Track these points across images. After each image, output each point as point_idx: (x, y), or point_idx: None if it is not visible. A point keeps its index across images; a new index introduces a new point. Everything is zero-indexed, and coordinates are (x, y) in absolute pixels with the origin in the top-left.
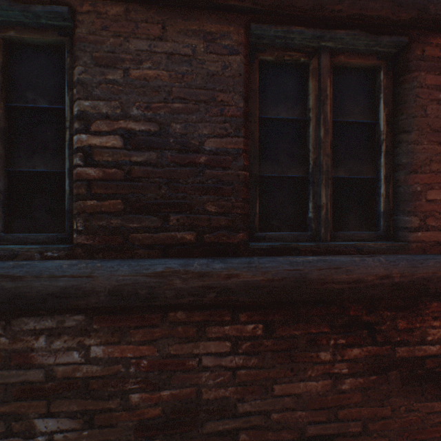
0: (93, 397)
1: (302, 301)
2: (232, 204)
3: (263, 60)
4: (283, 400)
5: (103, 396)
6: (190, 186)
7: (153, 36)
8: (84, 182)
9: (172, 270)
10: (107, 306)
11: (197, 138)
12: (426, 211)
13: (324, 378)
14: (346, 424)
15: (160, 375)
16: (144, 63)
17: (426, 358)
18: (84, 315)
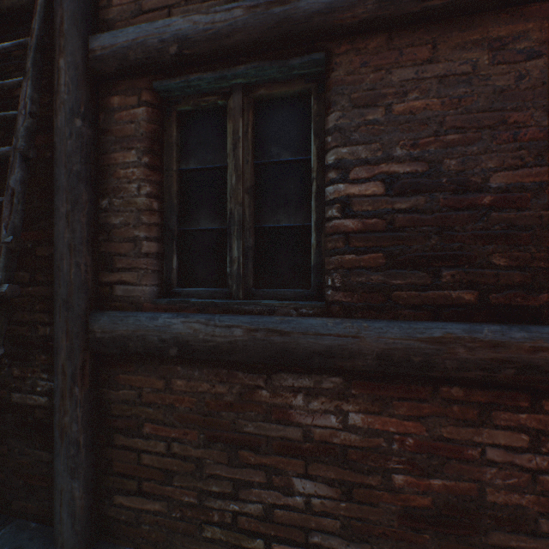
0: (350, 468)
1: None
2: (530, 255)
3: None
4: None
5: (362, 469)
6: (468, 234)
7: (420, 60)
8: (341, 235)
9: (453, 336)
10: (372, 371)
11: (478, 173)
12: None
13: None
14: None
15: (429, 459)
16: (408, 94)
17: None
18: (341, 378)
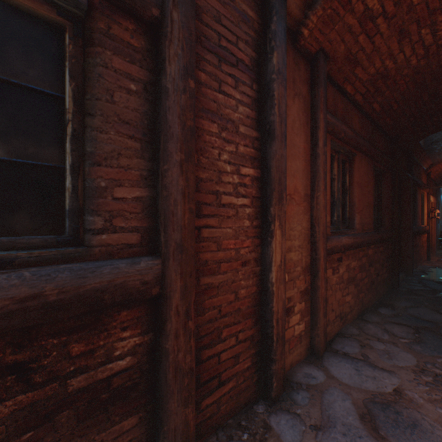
0: None
1: None
2: None
3: None
4: None
5: None
6: None
7: None
8: None
9: None
10: None
11: None
12: (115, 210)
13: None
14: None
15: None
16: None
17: (114, 377)
18: None
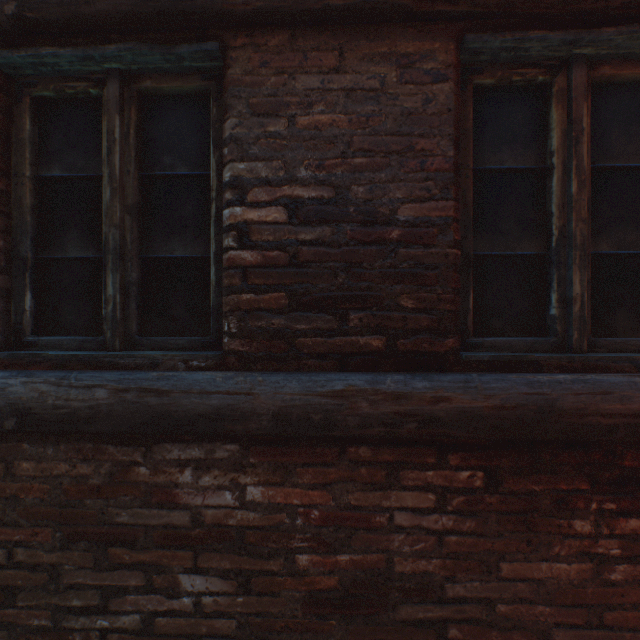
0: (249, 554)
1: (545, 441)
2: (437, 296)
3: (478, 85)
4: (514, 585)
5: (262, 553)
6: (377, 272)
7: (326, 68)
8: (238, 269)
9: (356, 389)
10: (269, 434)
11: (387, 204)
12: None
13: (581, 560)
14: (617, 634)
15: (336, 532)
16: (314, 105)
17: None
18: (238, 445)
